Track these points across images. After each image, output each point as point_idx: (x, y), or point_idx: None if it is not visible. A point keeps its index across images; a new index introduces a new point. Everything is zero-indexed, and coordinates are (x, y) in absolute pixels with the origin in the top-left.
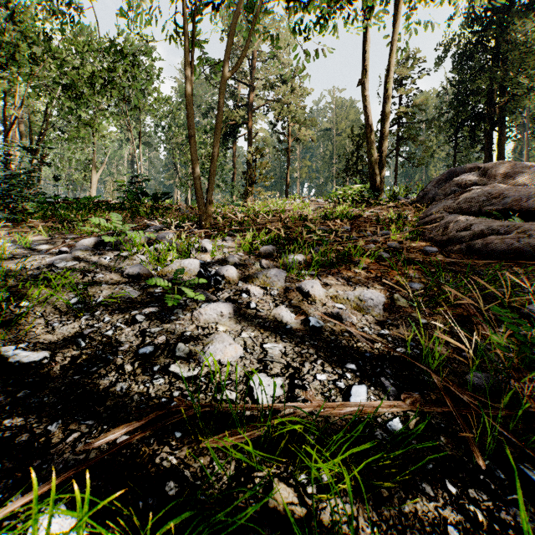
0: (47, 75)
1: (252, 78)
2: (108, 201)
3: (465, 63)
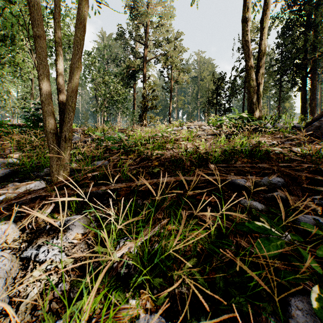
0: None
1: (146, 40)
2: (23, 124)
3: (287, 32)
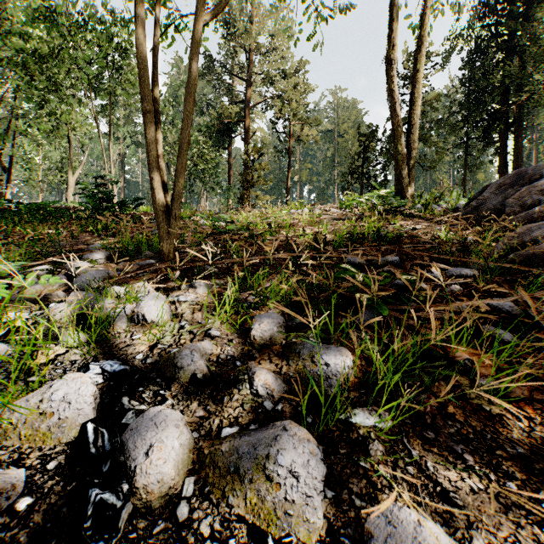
0: (1, 55)
1: (249, 73)
2: (72, 208)
3: (477, 60)
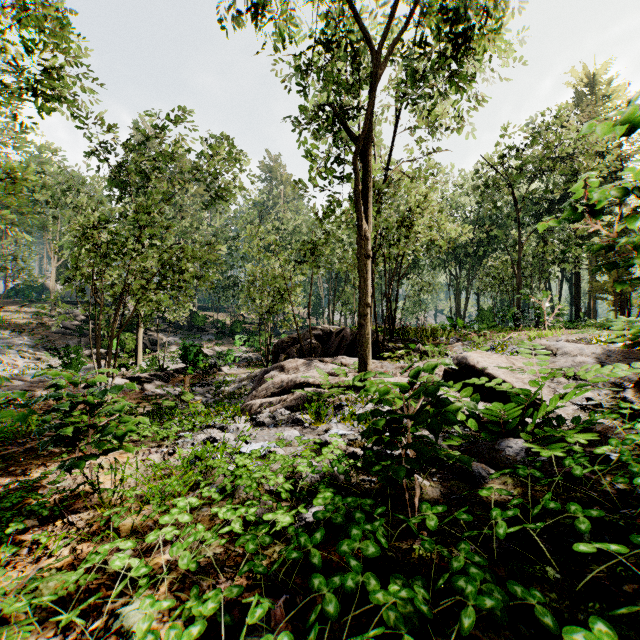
0: None
1: None
2: None
3: None
